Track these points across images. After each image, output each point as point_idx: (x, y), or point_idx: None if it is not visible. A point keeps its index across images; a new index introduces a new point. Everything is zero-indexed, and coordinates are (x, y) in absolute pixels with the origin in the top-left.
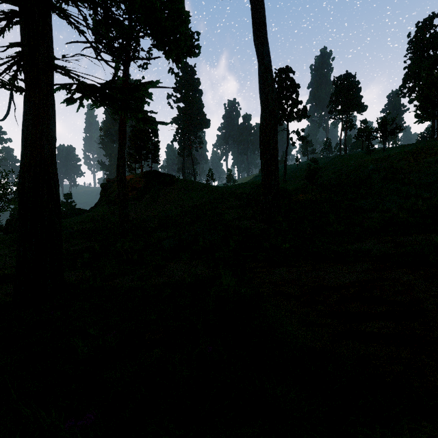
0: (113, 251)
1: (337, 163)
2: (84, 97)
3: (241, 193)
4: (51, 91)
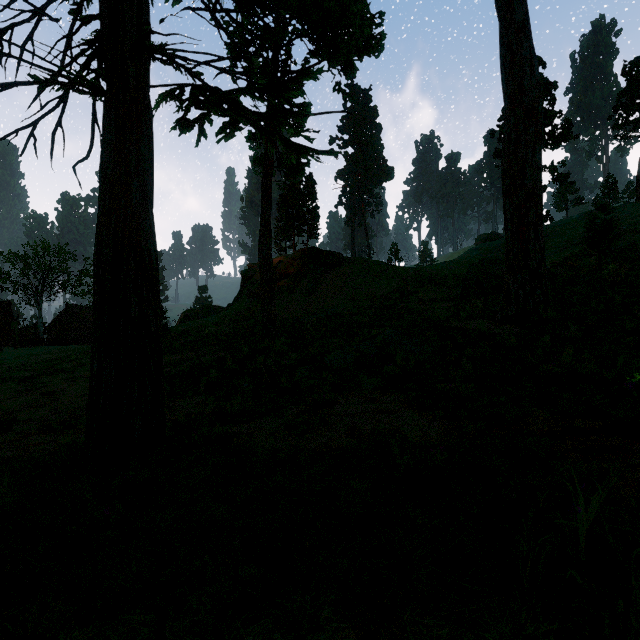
0: (252, 367)
1: (634, 217)
2: (206, 119)
3: (448, 276)
4: (144, 90)
